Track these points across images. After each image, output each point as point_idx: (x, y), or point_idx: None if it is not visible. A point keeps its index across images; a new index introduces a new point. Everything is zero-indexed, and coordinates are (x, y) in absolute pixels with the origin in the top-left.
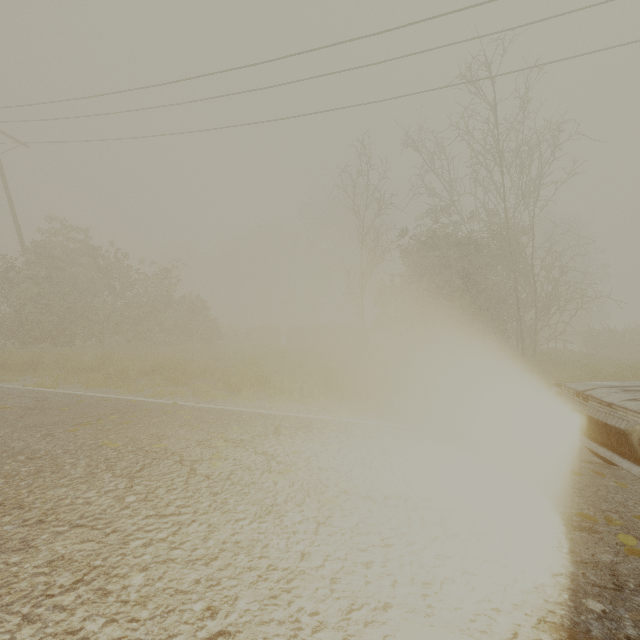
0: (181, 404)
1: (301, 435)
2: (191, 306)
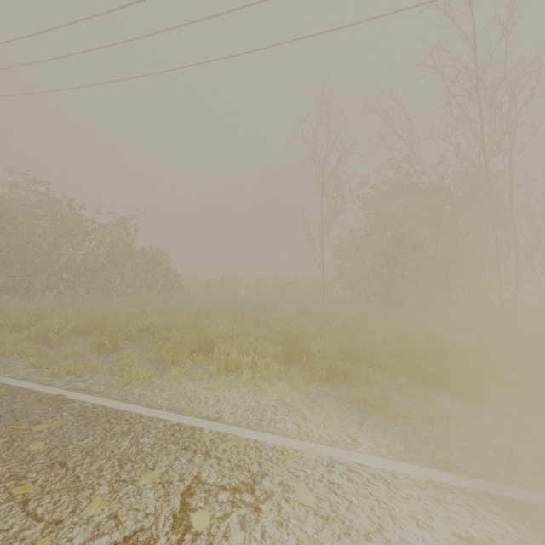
0: (67, 398)
1: (233, 538)
2: (152, 258)
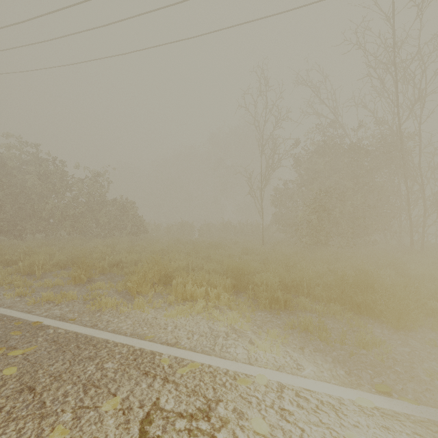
0: (43, 325)
1: None
2: (122, 206)
